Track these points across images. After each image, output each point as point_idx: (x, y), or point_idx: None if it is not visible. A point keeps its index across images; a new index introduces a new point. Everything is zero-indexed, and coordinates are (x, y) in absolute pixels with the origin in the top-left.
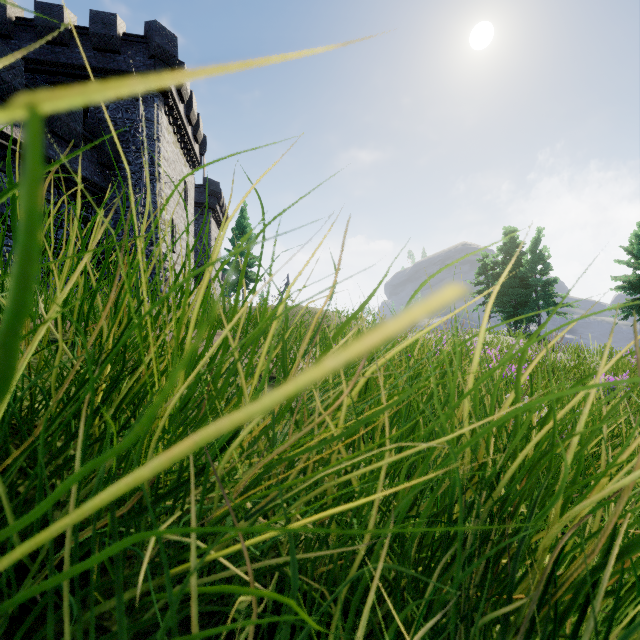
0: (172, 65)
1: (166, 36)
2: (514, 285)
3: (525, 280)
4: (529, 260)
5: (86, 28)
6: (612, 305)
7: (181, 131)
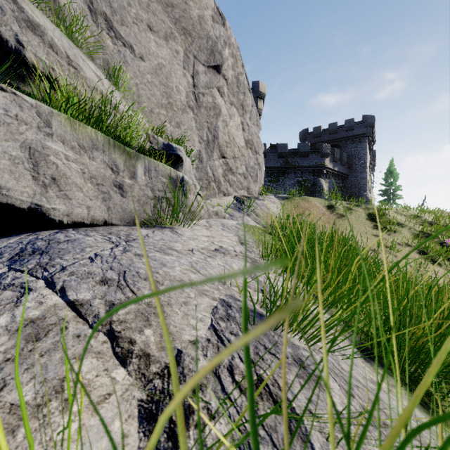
0: (372, 126)
1: (371, 118)
2: None
3: None
4: None
5: (342, 125)
6: None
7: (370, 144)
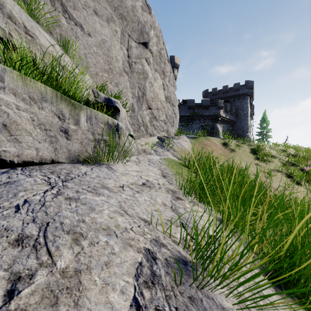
0: (252, 88)
1: (251, 82)
2: None
3: None
4: None
5: (232, 87)
6: None
7: (250, 100)
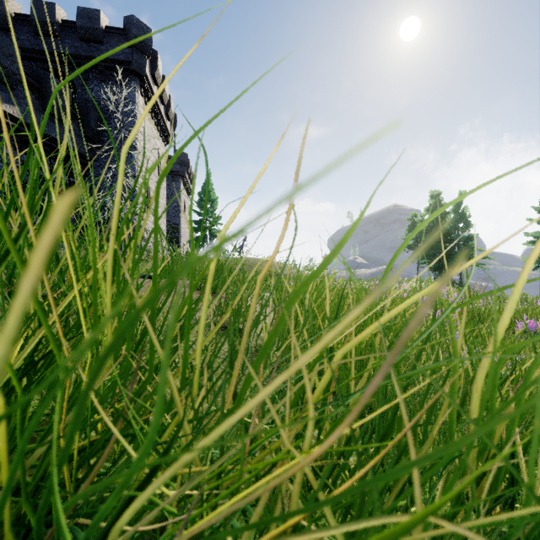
0: (147, 53)
1: (142, 28)
2: (439, 240)
3: (449, 236)
4: (452, 219)
5: (74, 22)
6: (524, 257)
7: (155, 110)
